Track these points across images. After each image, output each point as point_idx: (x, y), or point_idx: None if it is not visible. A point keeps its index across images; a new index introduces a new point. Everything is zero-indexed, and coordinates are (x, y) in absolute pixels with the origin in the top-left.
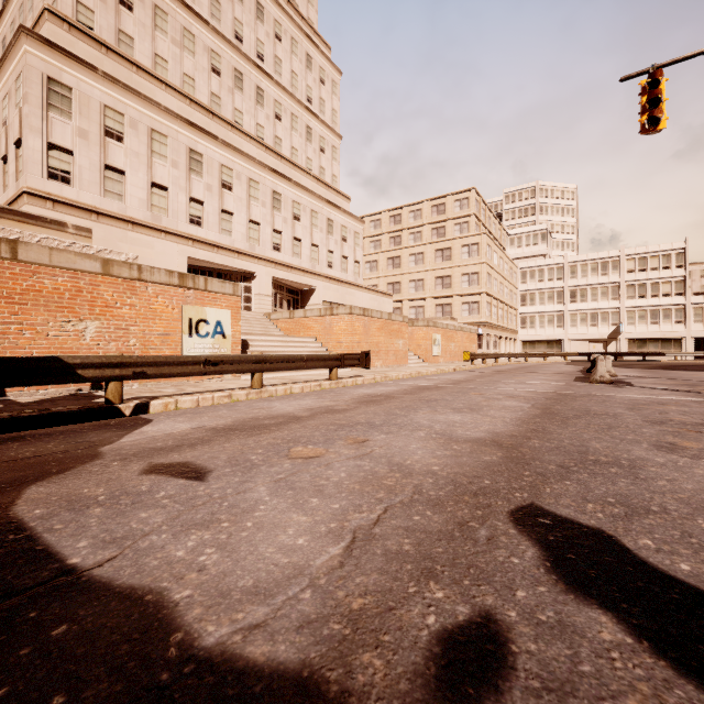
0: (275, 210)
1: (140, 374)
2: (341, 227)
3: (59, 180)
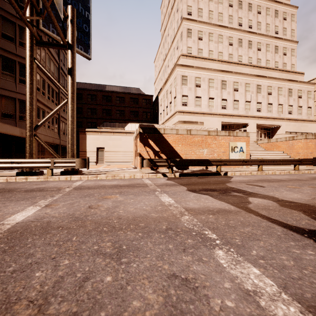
0: (258, 93)
1: (225, 164)
2: (297, 91)
3: (184, 105)
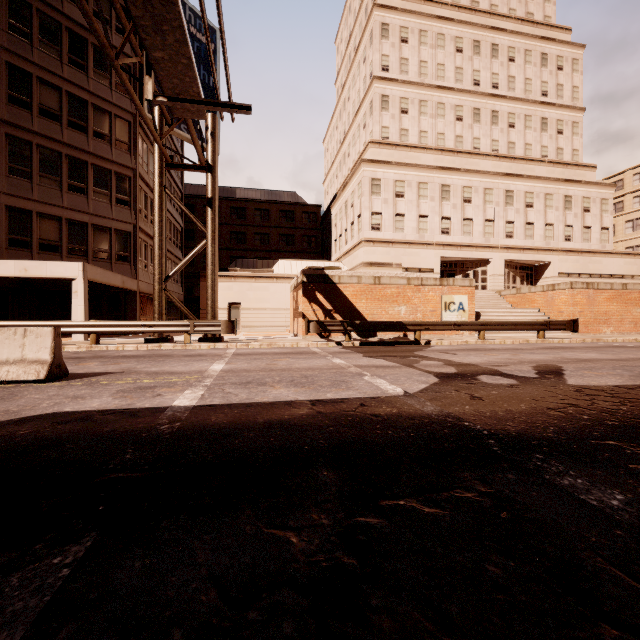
0: (507, 205)
1: (427, 329)
2: (582, 199)
3: (375, 230)
